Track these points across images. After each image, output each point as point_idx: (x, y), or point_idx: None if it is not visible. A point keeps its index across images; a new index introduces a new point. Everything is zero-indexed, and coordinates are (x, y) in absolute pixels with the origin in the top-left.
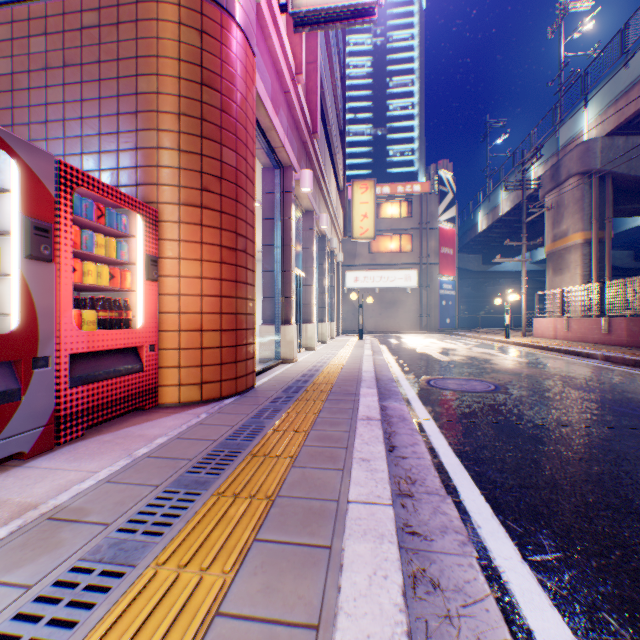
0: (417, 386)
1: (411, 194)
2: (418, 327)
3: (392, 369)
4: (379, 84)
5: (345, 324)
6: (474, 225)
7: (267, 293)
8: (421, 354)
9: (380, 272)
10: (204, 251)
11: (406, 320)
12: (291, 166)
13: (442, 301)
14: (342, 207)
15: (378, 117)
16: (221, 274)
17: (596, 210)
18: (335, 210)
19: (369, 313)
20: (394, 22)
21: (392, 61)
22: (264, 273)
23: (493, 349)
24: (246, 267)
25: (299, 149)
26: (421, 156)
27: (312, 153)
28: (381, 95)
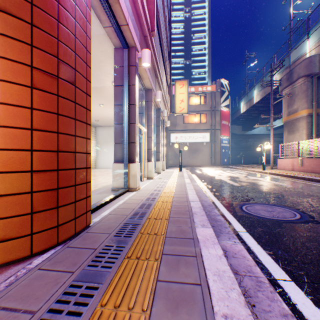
0: (236, 213)
1: (206, 92)
2: (210, 163)
3: (207, 194)
4: (187, 37)
5: (170, 162)
6: (238, 109)
7: (117, 140)
8: (220, 181)
9: (189, 134)
10: (1, 67)
11: (203, 160)
12: (135, 46)
13: (222, 149)
14: (169, 96)
15: (187, 54)
16: (31, 101)
17: (315, 96)
18: (165, 94)
19: (183, 156)
20: (195, 5)
21: (194, 25)
22: (115, 125)
23: (260, 177)
24: (74, 101)
25: (141, 39)
26: (209, 75)
27: (151, 47)
28: (188, 43)
